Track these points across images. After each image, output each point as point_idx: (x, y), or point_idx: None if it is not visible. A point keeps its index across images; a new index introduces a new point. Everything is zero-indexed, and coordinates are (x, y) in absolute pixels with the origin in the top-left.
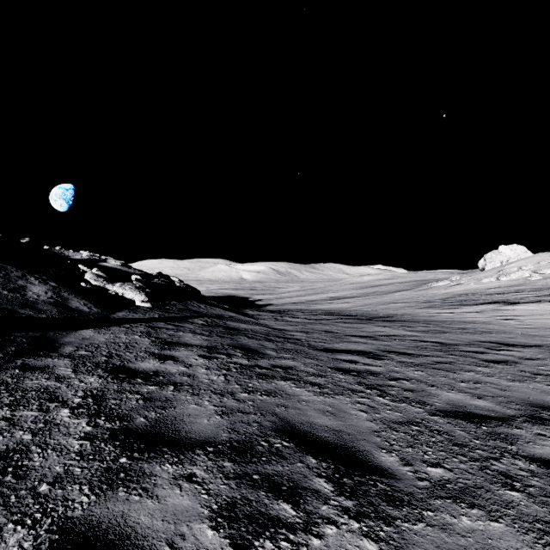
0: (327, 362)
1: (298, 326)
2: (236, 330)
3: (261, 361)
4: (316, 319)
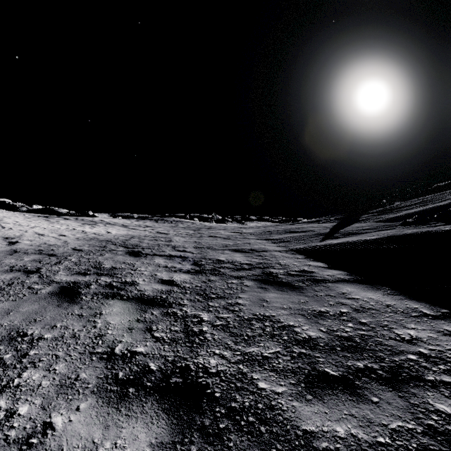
0: (252, 230)
1: (244, 241)
2: (289, 232)
3: (270, 228)
4: (186, 260)
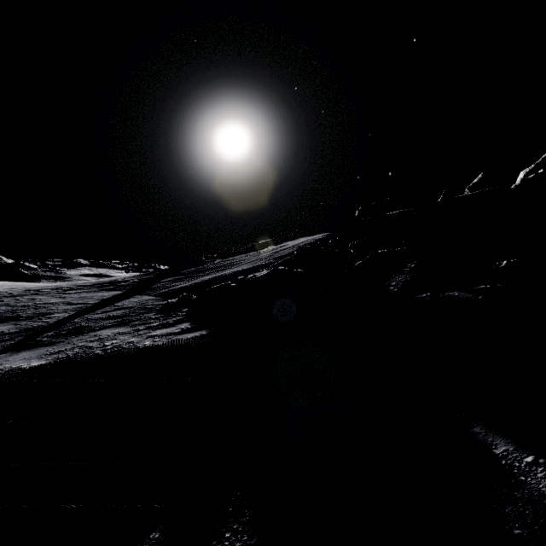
0: None
1: None
2: (2, 318)
3: (1, 302)
4: None
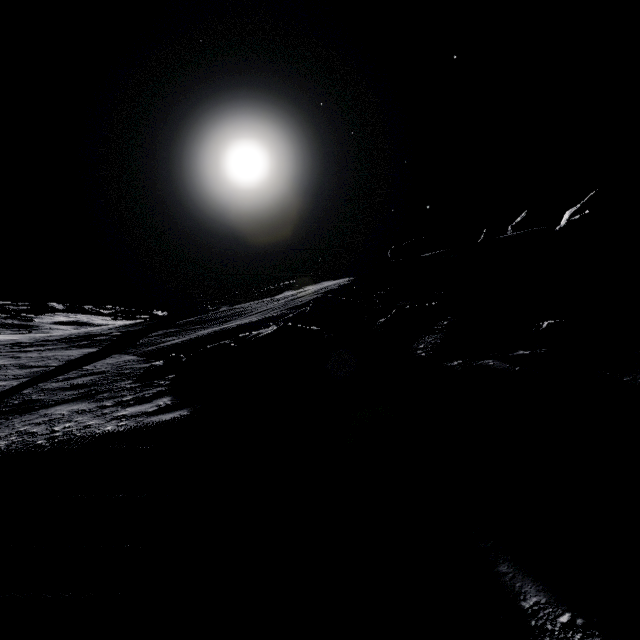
0: None
1: None
2: None
3: None
4: None
